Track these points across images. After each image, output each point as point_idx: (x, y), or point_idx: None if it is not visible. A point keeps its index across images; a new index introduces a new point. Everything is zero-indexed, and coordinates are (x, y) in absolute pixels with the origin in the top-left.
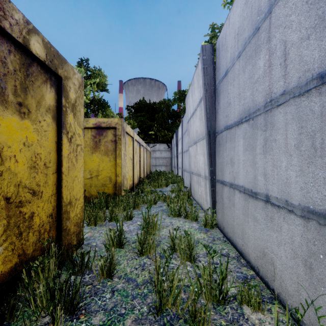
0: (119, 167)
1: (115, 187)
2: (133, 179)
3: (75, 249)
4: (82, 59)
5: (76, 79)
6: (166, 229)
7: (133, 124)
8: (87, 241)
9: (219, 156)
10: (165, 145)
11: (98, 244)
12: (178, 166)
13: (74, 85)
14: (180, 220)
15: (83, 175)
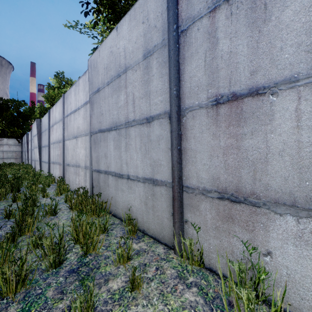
0: None
1: None
2: None
3: None
4: None
5: None
6: None
7: None
8: None
9: (42, 154)
10: (15, 140)
11: None
12: (29, 158)
13: None
14: None
15: None
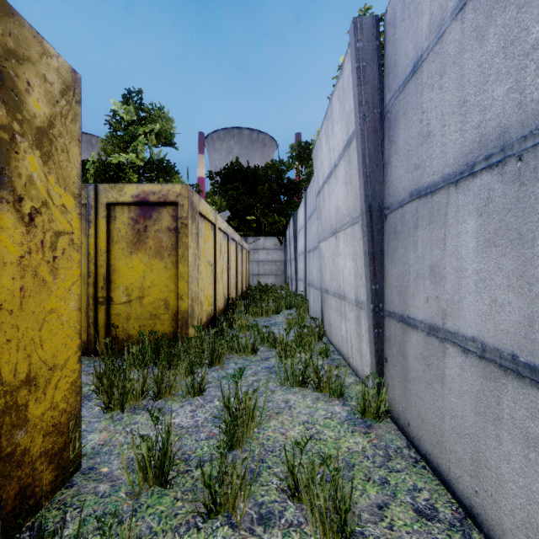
0: (184, 280)
1: (177, 321)
2: (214, 301)
3: (50, 493)
4: (131, 91)
5: (53, 70)
6: (276, 423)
7: (220, 204)
8: (92, 459)
9: (394, 259)
10: (275, 239)
11: (114, 470)
12: (298, 277)
13: (44, 83)
14: (305, 396)
15: (77, 306)
